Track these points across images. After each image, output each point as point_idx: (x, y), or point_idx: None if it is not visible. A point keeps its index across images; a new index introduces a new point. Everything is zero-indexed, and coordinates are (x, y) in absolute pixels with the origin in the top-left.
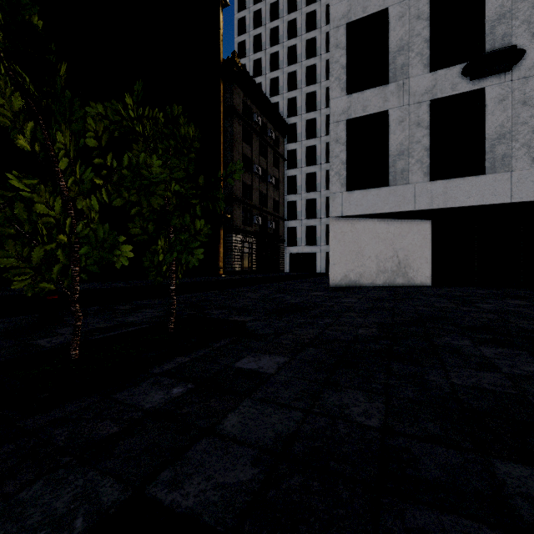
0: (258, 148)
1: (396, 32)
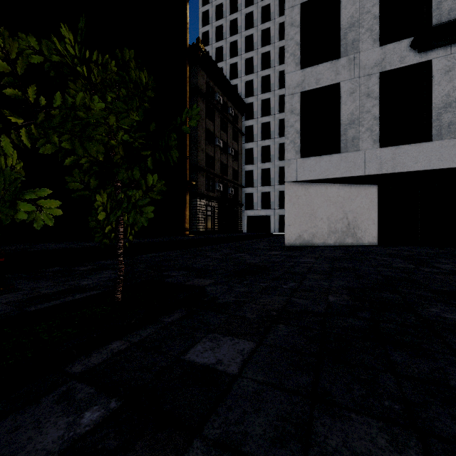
0: (219, 123)
1: (347, 10)
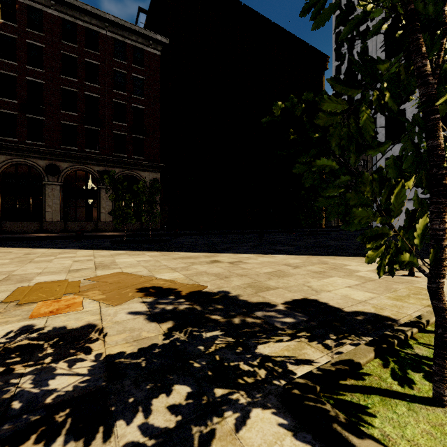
0: None
1: (409, 119)
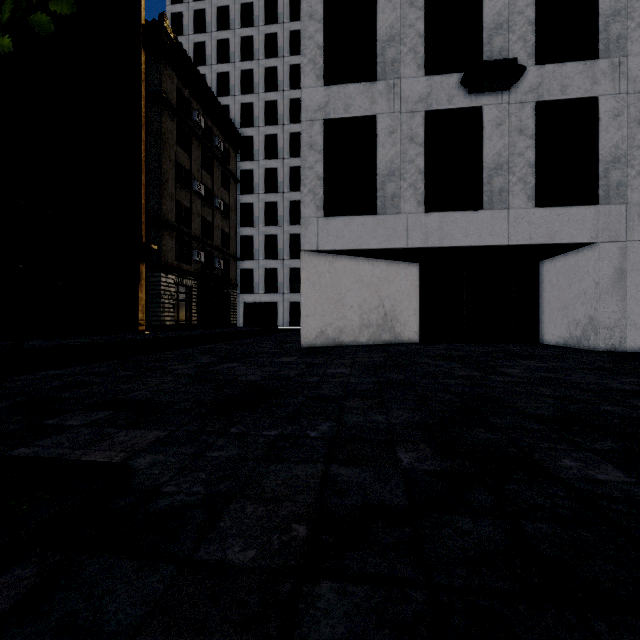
0: (200, 158)
1: (386, 15)
